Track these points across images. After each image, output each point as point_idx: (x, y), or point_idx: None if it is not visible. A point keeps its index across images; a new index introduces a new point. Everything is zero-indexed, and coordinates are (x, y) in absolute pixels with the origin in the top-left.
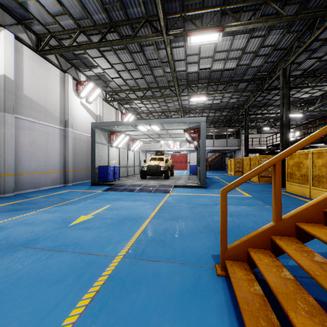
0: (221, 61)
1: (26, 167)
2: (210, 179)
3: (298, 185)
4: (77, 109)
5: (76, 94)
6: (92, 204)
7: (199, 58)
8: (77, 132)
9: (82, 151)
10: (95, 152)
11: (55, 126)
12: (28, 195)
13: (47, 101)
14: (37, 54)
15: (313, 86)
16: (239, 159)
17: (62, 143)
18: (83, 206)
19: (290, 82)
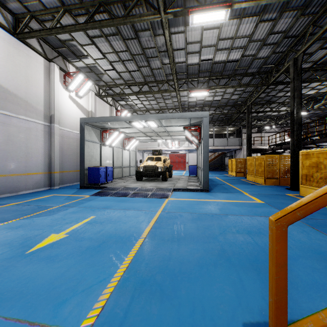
0: (225, 50)
1: (1, 168)
2: (211, 181)
3: (316, 189)
4: (65, 103)
5: (64, 86)
6: (73, 214)
7: (201, 47)
8: (66, 129)
9: (71, 150)
10: (84, 151)
11: (39, 121)
12: (1, 201)
13: (28, 92)
14: (14, 38)
15: (323, 80)
16: (241, 159)
17: (47, 141)
18: (60, 217)
19: None
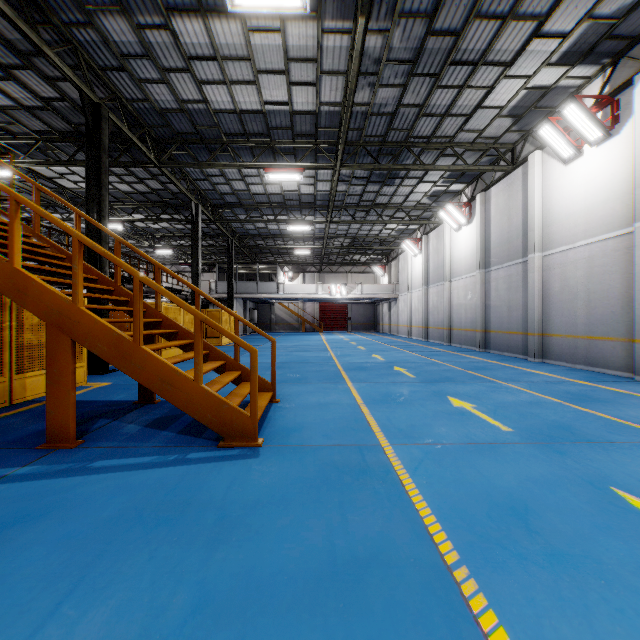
0: None
1: None
2: None
3: None
4: None
5: None
6: None
7: None
8: None
9: None
10: None
11: None
12: None
13: None
14: None
15: None
16: None
17: None
18: None
19: None
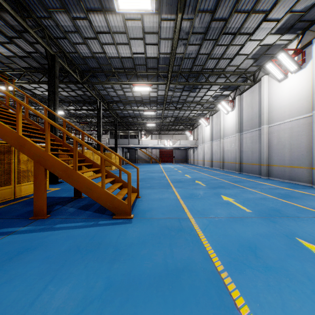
0: None
1: None
2: None
3: None
4: None
5: None
6: None
7: None
8: None
9: None
10: None
11: None
12: None
13: None
14: None
15: None
16: None
17: None
18: None
19: None
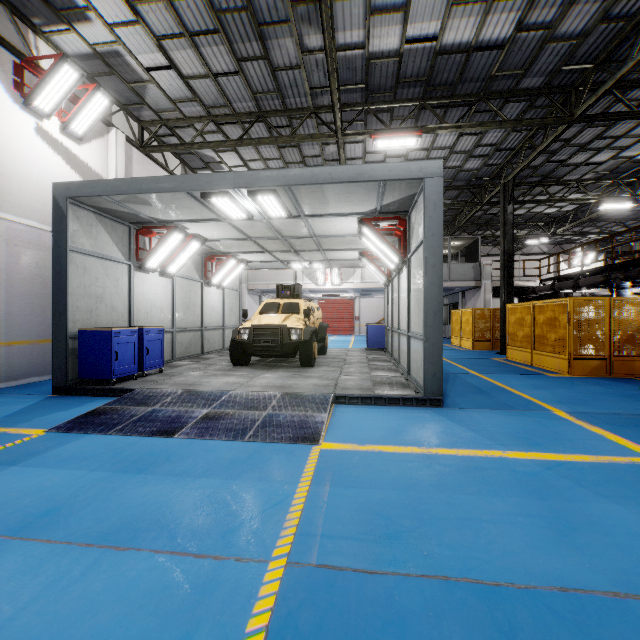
0: (476, 4)
1: None
2: None
3: None
4: (22, 146)
5: (20, 98)
6: None
7: None
8: (25, 221)
9: (46, 282)
10: (66, 283)
11: None
12: None
13: None
14: None
15: None
16: (484, 310)
17: None
18: None
19: (637, 104)
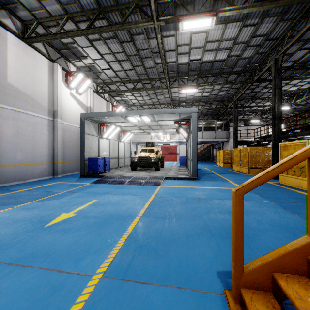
0: (212, 51)
1: (11, 158)
2: (200, 170)
3: (293, 177)
4: (66, 99)
5: (66, 84)
6: (77, 198)
7: (190, 48)
8: (67, 123)
9: (72, 142)
10: (84, 143)
11: (43, 116)
12: (12, 188)
13: (34, 91)
14: (23, 42)
15: (303, 78)
16: (228, 151)
17: (51, 134)
18: (67, 201)
19: None
